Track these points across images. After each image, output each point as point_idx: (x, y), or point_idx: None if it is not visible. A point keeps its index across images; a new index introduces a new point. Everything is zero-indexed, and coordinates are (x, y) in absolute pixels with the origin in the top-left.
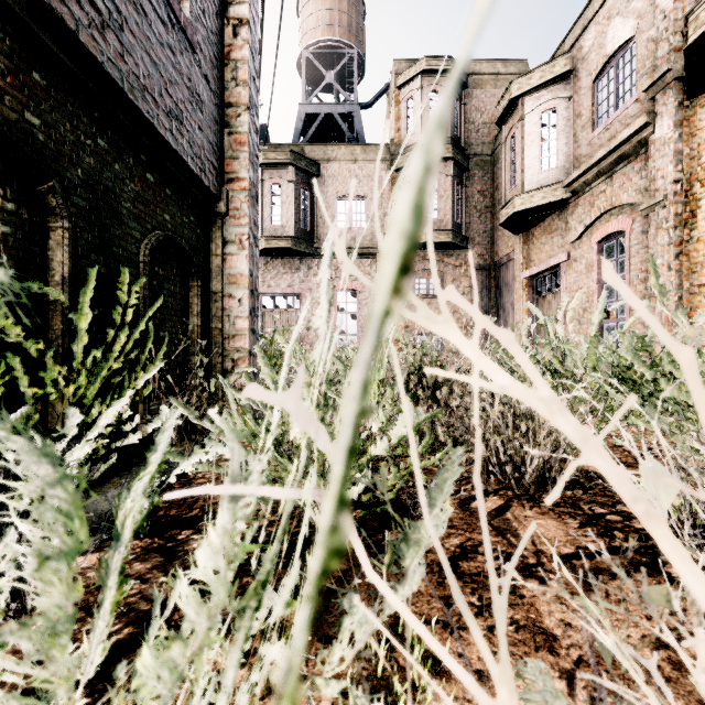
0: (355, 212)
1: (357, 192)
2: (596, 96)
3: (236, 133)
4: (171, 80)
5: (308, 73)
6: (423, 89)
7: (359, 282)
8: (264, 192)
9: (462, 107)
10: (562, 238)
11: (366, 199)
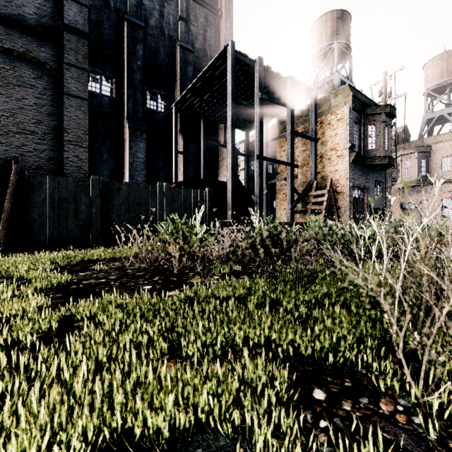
0: None
1: None
2: None
3: (387, 200)
4: (380, 202)
5: (430, 94)
6: None
7: None
8: (402, 165)
9: None
10: None
11: None
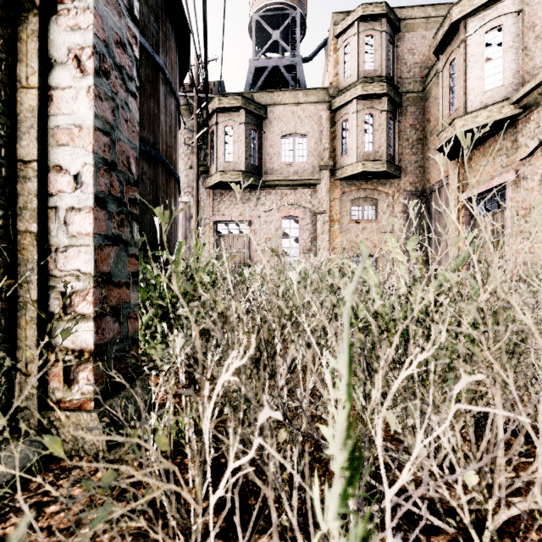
0: (297, 148)
1: (299, 130)
2: None
3: None
4: None
5: (258, 35)
6: (359, 35)
7: (301, 210)
8: (219, 133)
9: (394, 50)
10: (507, 157)
11: (307, 137)
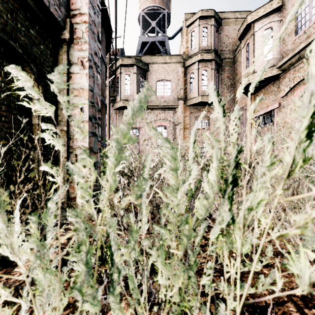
0: (165, 88)
1: (167, 78)
2: (297, 17)
3: None
4: None
5: (143, 23)
6: (199, 26)
7: (168, 122)
8: (122, 78)
9: (218, 35)
10: (275, 96)
11: (171, 82)
